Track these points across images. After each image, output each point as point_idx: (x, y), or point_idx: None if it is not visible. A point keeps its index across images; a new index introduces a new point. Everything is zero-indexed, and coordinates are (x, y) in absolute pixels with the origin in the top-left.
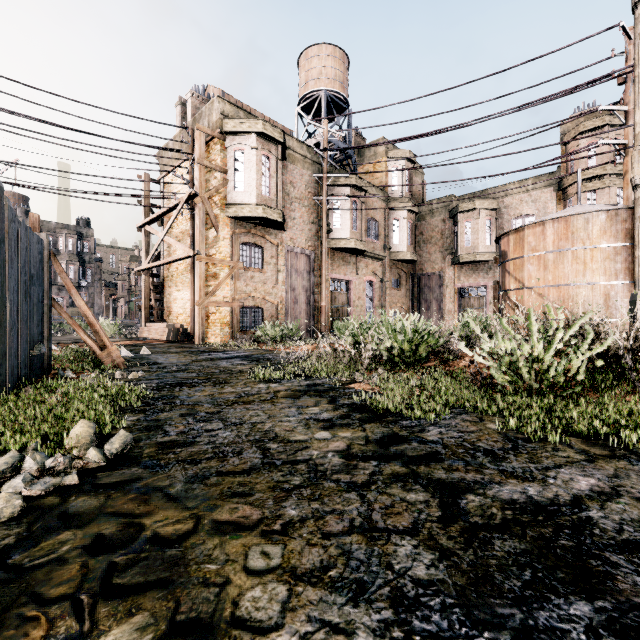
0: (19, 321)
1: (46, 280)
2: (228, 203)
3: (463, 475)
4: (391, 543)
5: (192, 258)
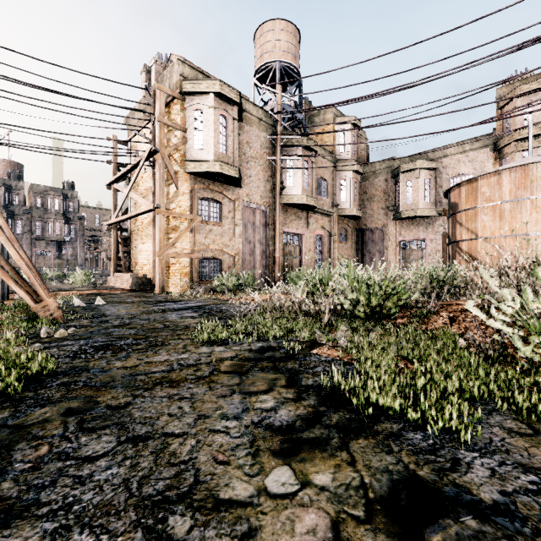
0: None
1: None
2: (187, 160)
3: None
4: None
5: (154, 212)
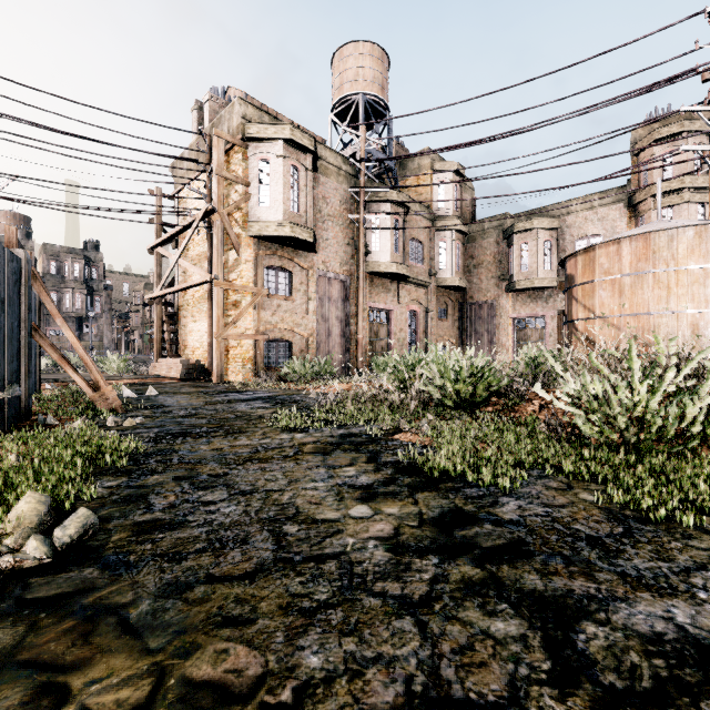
0: None
1: (24, 306)
2: (251, 220)
3: (568, 583)
4: None
5: (210, 284)
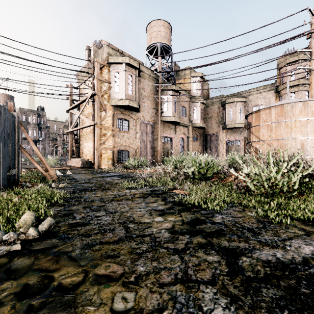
0: (1, 157)
1: (16, 136)
2: (111, 98)
3: (238, 244)
4: (200, 291)
5: (93, 126)
